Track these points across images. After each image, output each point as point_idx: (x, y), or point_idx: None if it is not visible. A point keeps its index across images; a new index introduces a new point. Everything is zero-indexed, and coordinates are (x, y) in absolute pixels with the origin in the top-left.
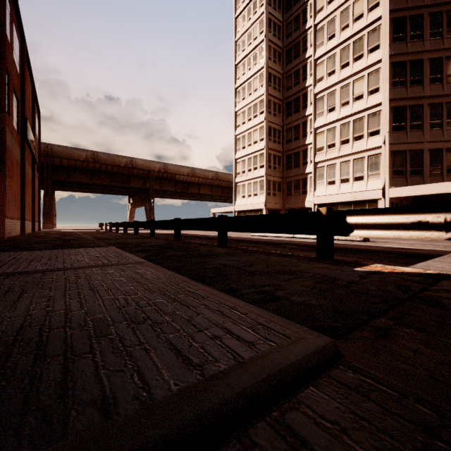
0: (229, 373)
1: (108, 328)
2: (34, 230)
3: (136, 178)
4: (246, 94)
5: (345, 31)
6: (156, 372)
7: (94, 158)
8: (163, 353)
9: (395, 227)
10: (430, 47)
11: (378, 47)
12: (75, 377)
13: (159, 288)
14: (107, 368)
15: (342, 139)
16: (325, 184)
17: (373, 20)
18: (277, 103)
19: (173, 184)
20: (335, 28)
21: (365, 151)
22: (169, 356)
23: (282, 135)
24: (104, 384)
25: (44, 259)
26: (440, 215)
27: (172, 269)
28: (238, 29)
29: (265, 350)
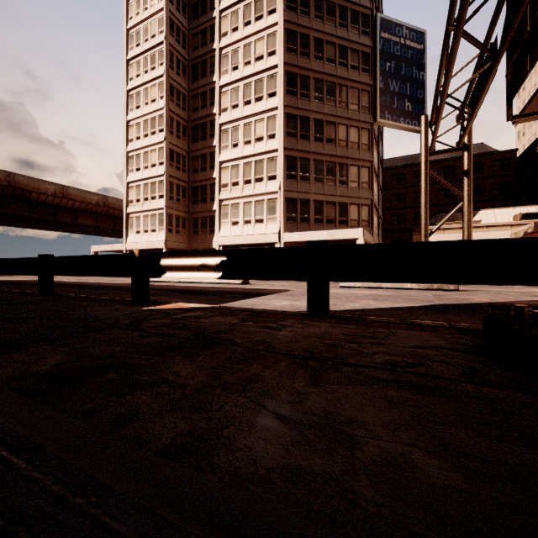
0: None
1: None
2: None
3: None
4: (141, 102)
5: (248, 67)
6: None
7: None
8: None
9: (191, 268)
10: (315, 108)
11: (275, 94)
12: None
13: None
14: None
15: (245, 178)
16: (230, 225)
17: (271, 66)
18: (181, 124)
19: (27, 207)
20: (239, 60)
21: (265, 194)
22: None
23: (188, 163)
24: None
25: None
26: (215, 258)
27: None
28: (131, 15)
29: None
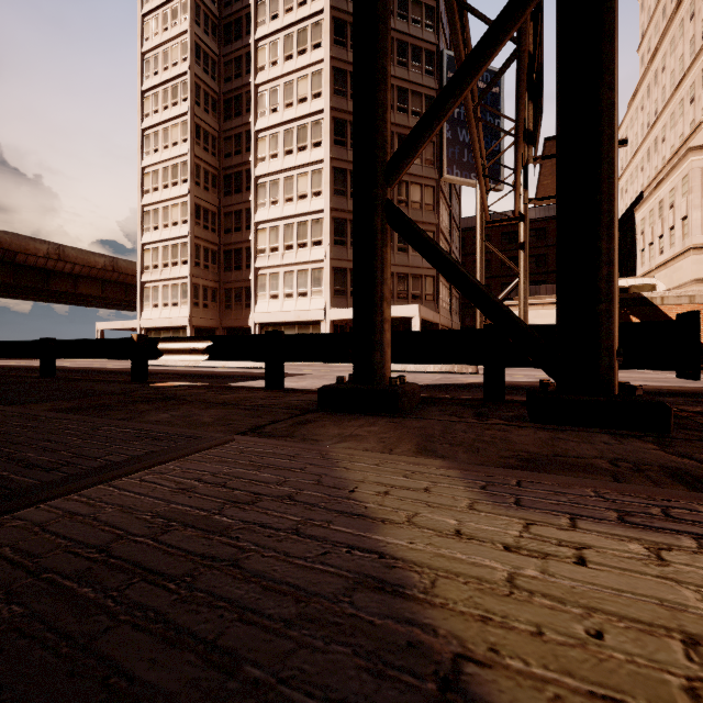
0: None
1: None
2: None
3: None
4: (160, 145)
5: (289, 110)
6: None
7: None
8: None
9: (184, 352)
10: None
11: (321, 144)
12: None
13: None
14: None
15: (286, 243)
16: (268, 298)
17: (316, 111)
18: (210, 173)
19: (11, 272)
20: (279, 101)
21: (309, 263)
22: None
23: (219, 221)
24: None
25: None
26: (204, 343)
27: None
28: (147, 36)
29: None
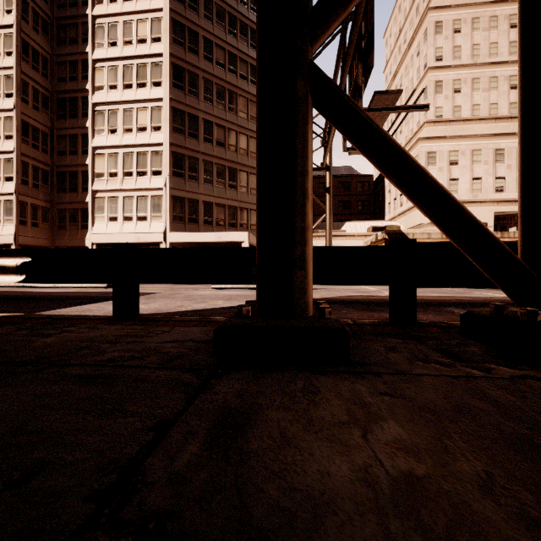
0: None
1: None
2: None
3: None
4: None
5: (129, 47)
6: None
7: None
8: None
9: None
10: (204, 108)
11: (160, 84)
12: None
13: None
14: None
15: (125, 169)
16: (107, 220)
17: (156, 53)
18: (41, 93)
19: None
20: (118, 36)
21: (149, 190)
22: None
23: (51, 142)
24: None
25: None
26: (17, 259)
27: None
28: None
29: None
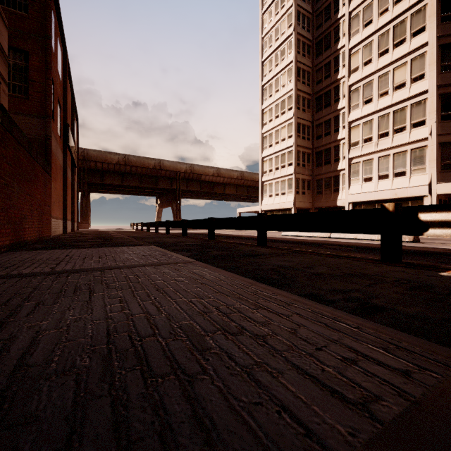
0: (413, 420)
1: (204, 339)
2: (74, 229)
3: (163, 179)
4: (273, 91)
5: (384, 15)
6: (307, 410)
7: (125, 161)
8: (296, 379)
9: None
10: None
11: (423, 29)
12: (207, 409)
13: (229, 291)
14: (239, 399)
15: (380, 132)
16: (361, 181)
17: (418, 1)
18: (306, 98)
19: (199, 185)
20: (372, 13)
21: (407, 144)
22: (306, 384)
23: (312, 131)
24: (251, 425)
25: (94, 257)
26: None
27: (228, 270)
28: (265, 25)
29: (433, 384)
